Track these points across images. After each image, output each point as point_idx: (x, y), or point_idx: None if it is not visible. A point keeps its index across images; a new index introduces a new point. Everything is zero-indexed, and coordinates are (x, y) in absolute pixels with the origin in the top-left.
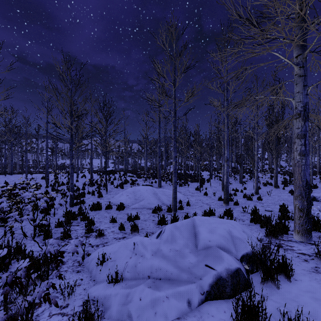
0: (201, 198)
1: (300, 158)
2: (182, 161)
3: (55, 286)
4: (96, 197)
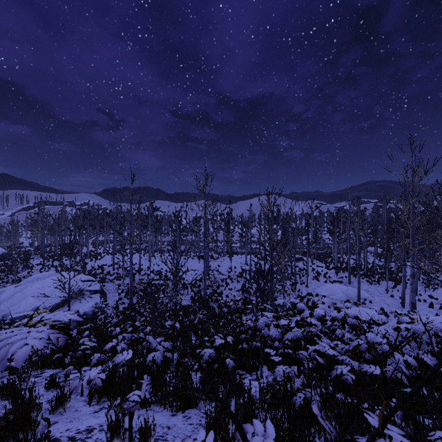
0: (386, 299)
1: (411, 293)
2: None
3: None
4: (304, 287)
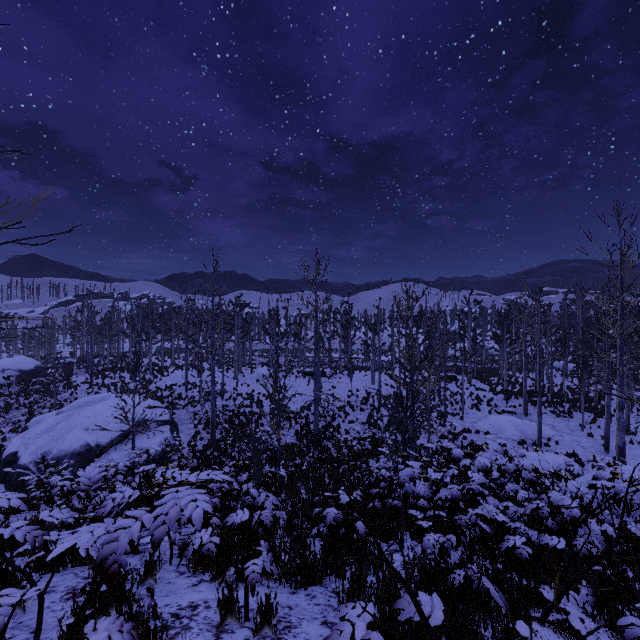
0: (581, 440)
1: (617, 432)
2: None
3: None
4: (458, 420)
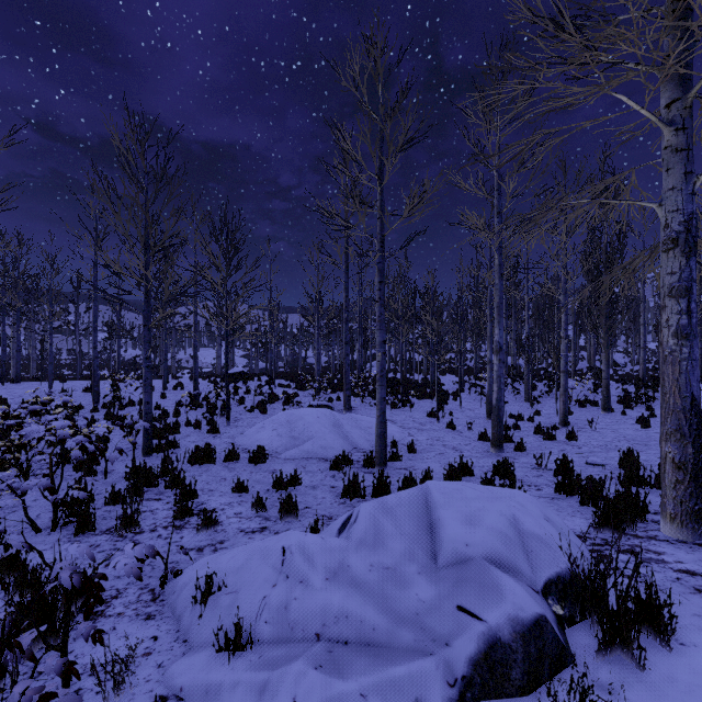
0: (441, 436)
1: (678, 344)
2: (397, 352)
3: (75, 670)
4: (204, 434)
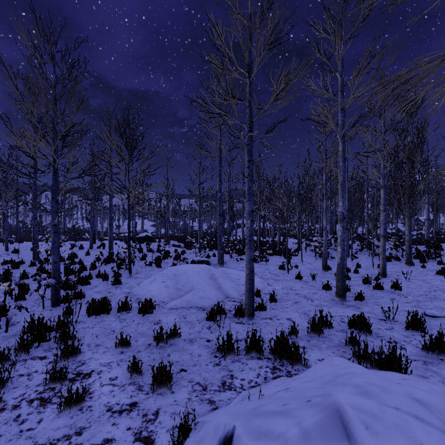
0: (293, 285)
1: None
2: None
3: None
4: (109, 285)
